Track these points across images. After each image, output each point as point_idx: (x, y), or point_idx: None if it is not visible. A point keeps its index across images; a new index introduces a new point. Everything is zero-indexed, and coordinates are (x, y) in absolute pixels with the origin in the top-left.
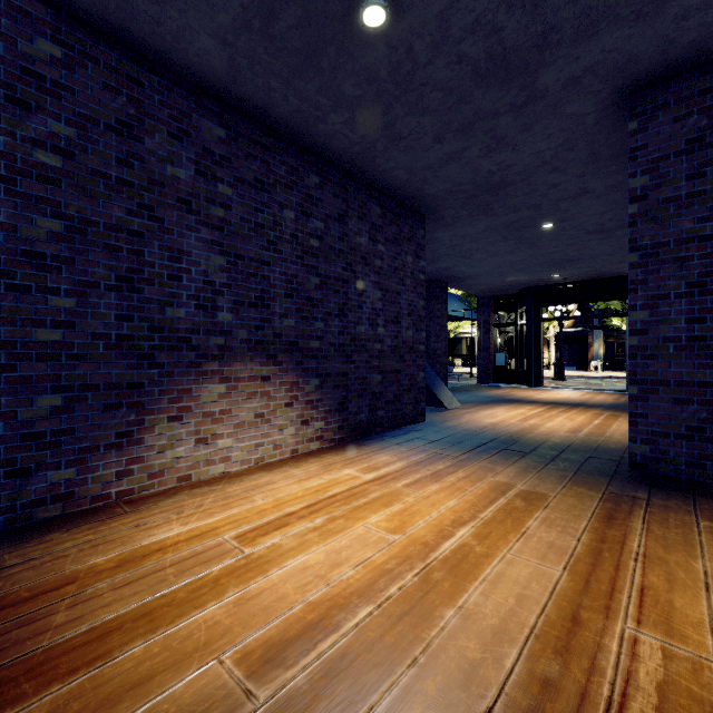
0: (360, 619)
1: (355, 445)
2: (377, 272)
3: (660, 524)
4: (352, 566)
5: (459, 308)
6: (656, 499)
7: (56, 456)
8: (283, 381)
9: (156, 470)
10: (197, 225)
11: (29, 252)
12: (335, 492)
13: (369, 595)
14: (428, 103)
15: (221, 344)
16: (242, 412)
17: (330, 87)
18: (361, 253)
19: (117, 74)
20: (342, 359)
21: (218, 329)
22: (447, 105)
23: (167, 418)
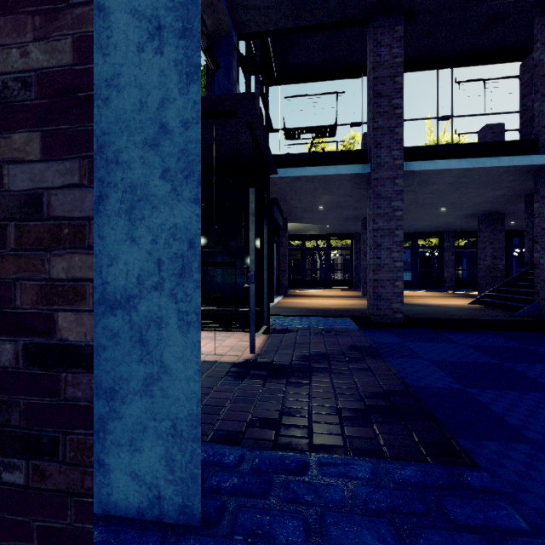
0: None
1: None
2: None
3: None
4: None
5: None
6: None
7: None
8: None
9: None
10: None
11: None
12: None
13: None
14: None
15: None
16: None
17: None
18: None
19: None
20: None
21: None
22: None
23: None
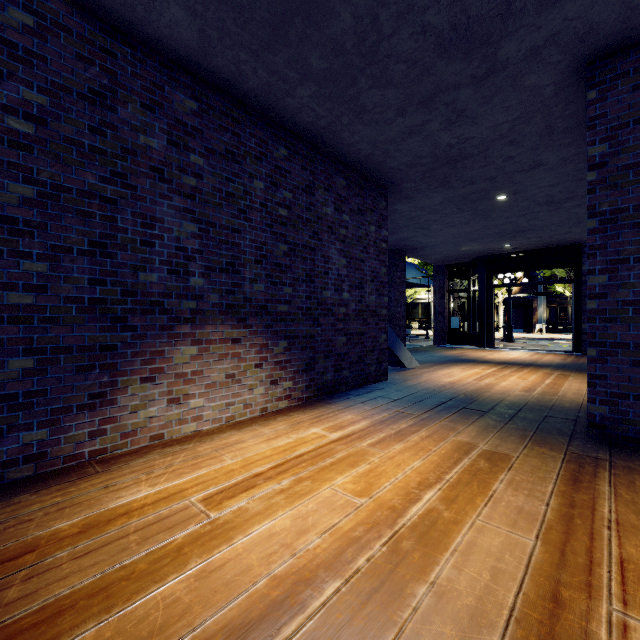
0: (327, 597)
1: (322, 403)
2: (342, 240)
3: (627, 487)
4: (319, 533)
5: (416, 275)
6: (618, 460)
7: (28, 417)
8: (253, 343)
9: (129, 430)
10: (170, 193)
11: (0, 216)
12: (302, 452)
13: (336, 568)
14: (392, 75)
15: (193, 308)
16: (213, 373)
17: (297, 59)
18: (327, 222)
19: (90, 44)
20: (309, 322)
21: (190, 293)
22: (410, 77)
23: (140, 379)
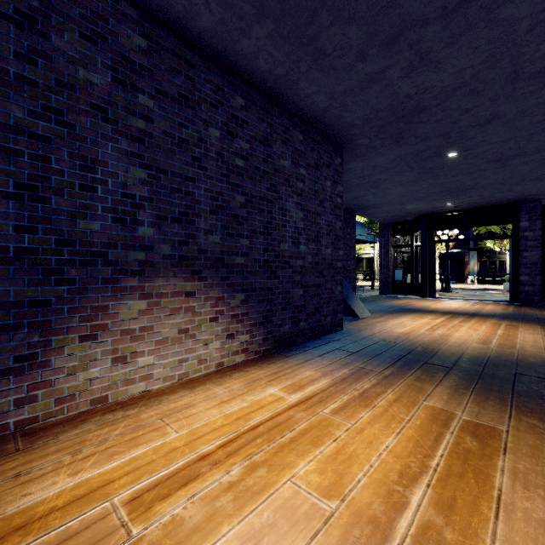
0: None
1: (279, 356)
2: (299, 194)
3: None
4: None
5: (363, 233)
6: None
7: None
8: (208, 296)
9: (65, 394)
10: (114, 135)
11: None
12: (258, 422)
13: None
14: (355, 7)
15: (141, 259)
16: (164, 328)
17: None
18: (284, 175)
19: None
20: (267, 274)
21: (139, 243)
22: (375, 10)
23: (79, 337)
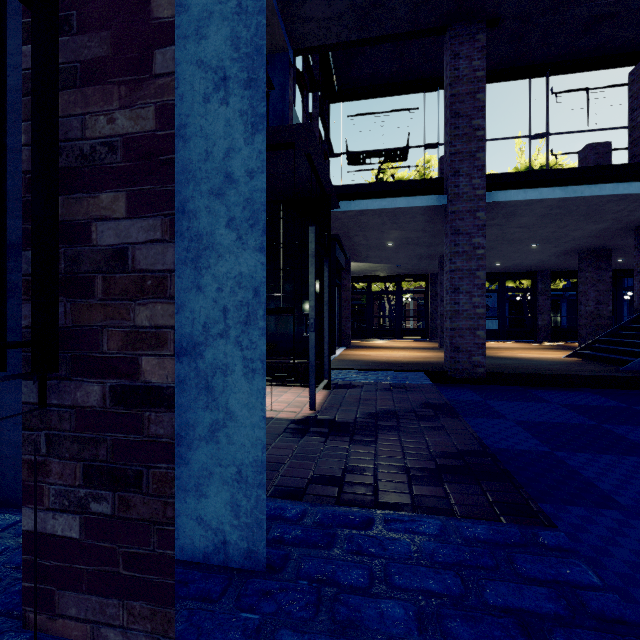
0: None
1: None
2: None
3: None
4: None
5: None
6: None
7: None
8: None
9: None
10: None
11: None
12: None
13: None
14: None
15: None
16: None
17: None
18: None
19: None
20: None
21: None
22: None
23: None
